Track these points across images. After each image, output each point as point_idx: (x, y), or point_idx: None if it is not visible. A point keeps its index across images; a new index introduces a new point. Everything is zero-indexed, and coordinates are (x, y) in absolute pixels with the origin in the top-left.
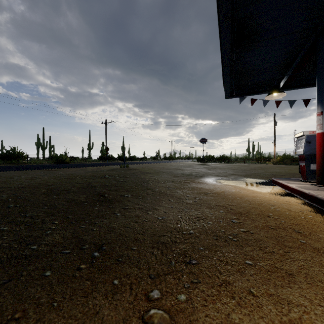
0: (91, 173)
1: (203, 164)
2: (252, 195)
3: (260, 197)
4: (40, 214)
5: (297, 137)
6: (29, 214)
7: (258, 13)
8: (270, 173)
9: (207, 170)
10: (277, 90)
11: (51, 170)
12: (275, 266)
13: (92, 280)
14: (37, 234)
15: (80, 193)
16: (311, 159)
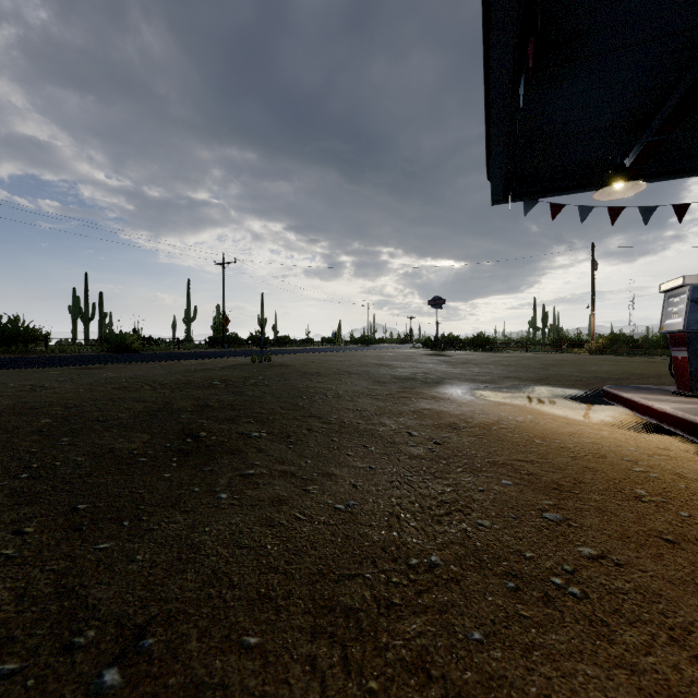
0: (181, 375)
1: (438, 353)
2: (569, 431)
3: (590, 435)
4: None
5: (667, 290)
6: None
7: None
8: (590, 375)
9: (449, 367)
10: (625, 177)
11: (91, 369)
12: None
13: None
14: None
15: (136, 428)
16: None
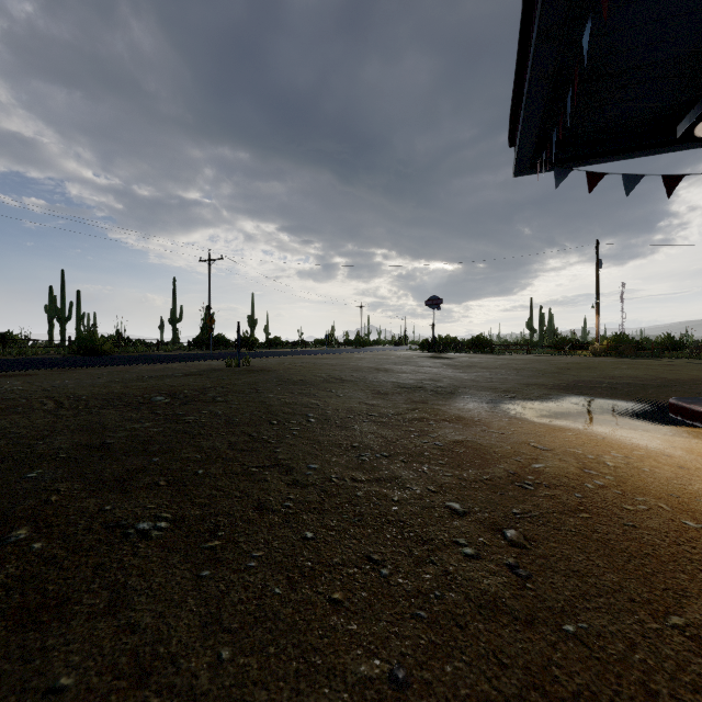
0: (121, 385)
1: (438, 356)
2: None
3: None
4: None
5: None
6: None
7: None
8: (621, 381)
9: (456, 372)
10: None
11: (14, 376)
12: None
13: None
14: None
15: None
16: None
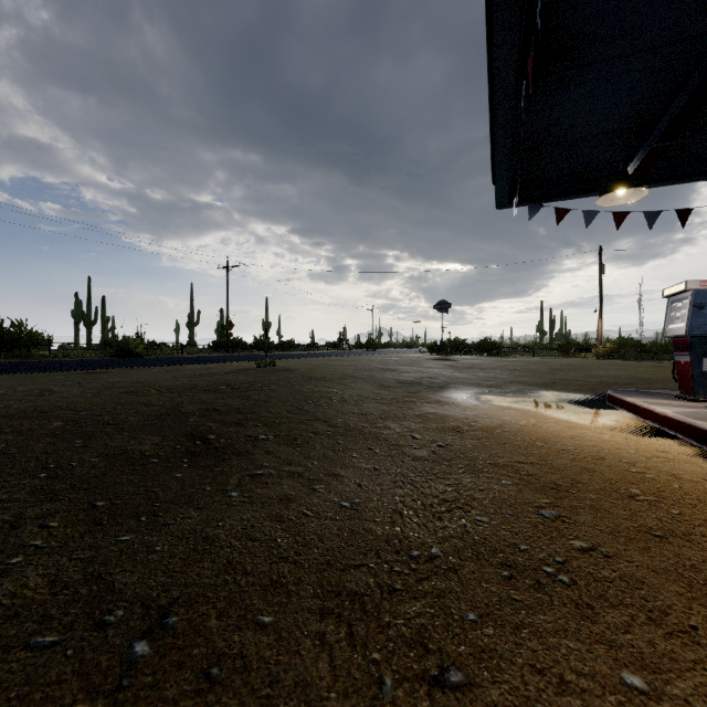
0: (186, 379)
1: (444, 358)
2: (571, 434)
3: (592, 439)
4: (19, 497)
5: (670, 295)
6: None
7: None
8: (596, 380)
9: (454, 372)
10: (627, 183)
11: (96, 373)
12: None
13: None
14: None
15: (146, 431)
16: (705, 347)
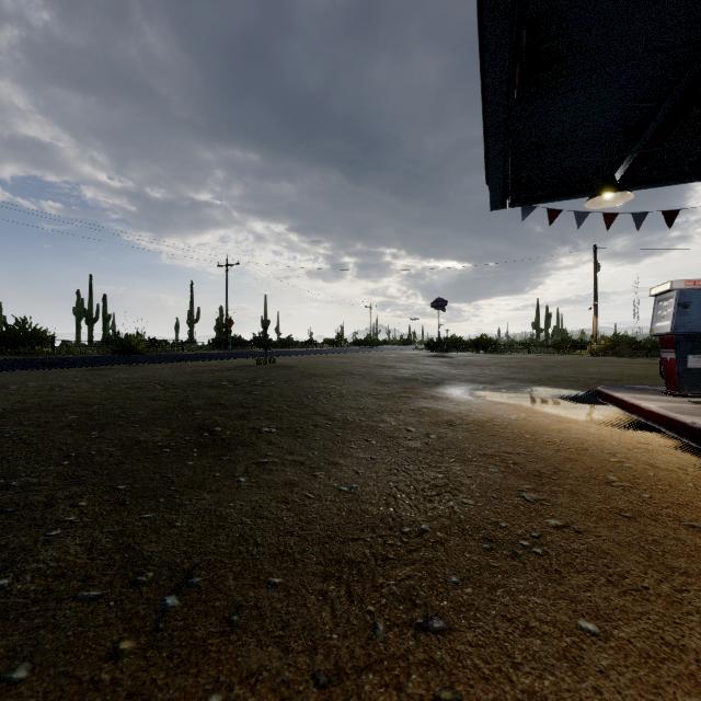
0: (190, 376)
1: (440, 355)
2: (559, 428)
3: (578, 432)
4: (48, 481)
5: (657, 294)
6: (19, 481)
7: (573, 6)
8: (588, 376)
9: (450, 368)
10: (613, 187)
11: (102, 370)
12: (663, 638)
13: (145, 697)
14: (23, 541)
15: (156, 423)
16: (689, 345)
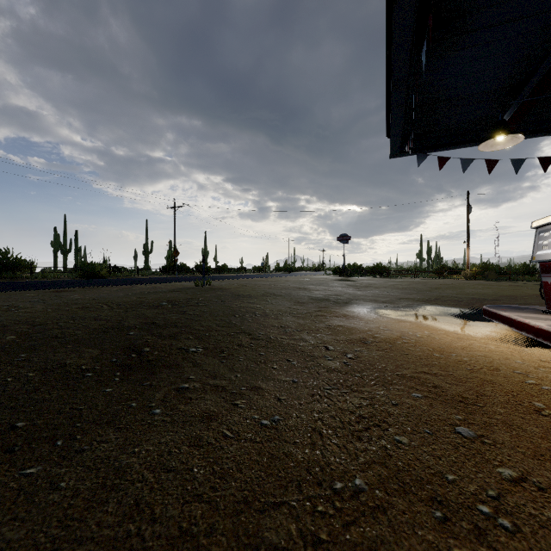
0: (136, 297)
1: (345, 279)
2: (461, 345)
3: (480, 349)
4: None
5: (539, 226)
6: None
7: None
8: (469, 297)
9: (355, 290)
10: (506, 131)
11: (63, 292)
12: None
13: None
14: None
15: (89, 344)
16: None
